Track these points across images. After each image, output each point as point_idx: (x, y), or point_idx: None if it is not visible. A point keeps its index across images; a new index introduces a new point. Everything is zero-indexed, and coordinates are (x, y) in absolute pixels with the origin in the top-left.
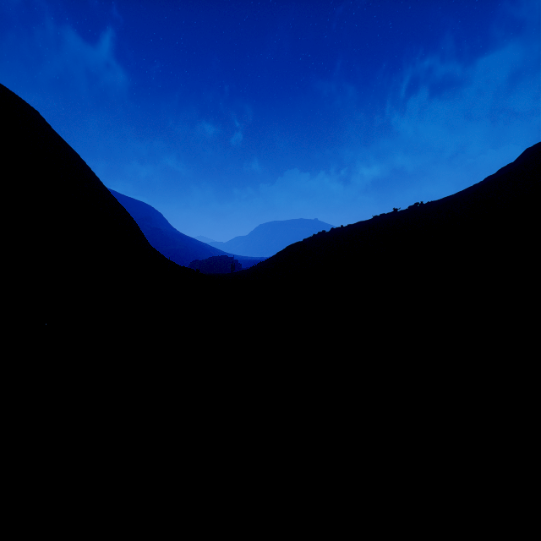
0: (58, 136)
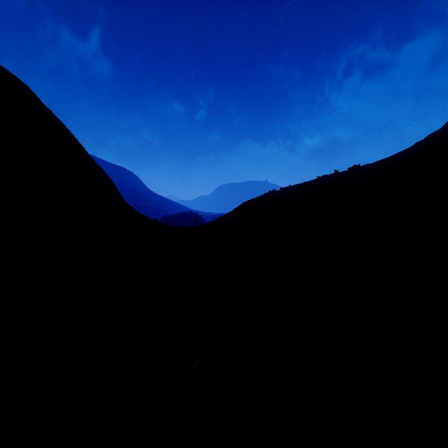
0: (46, 108)
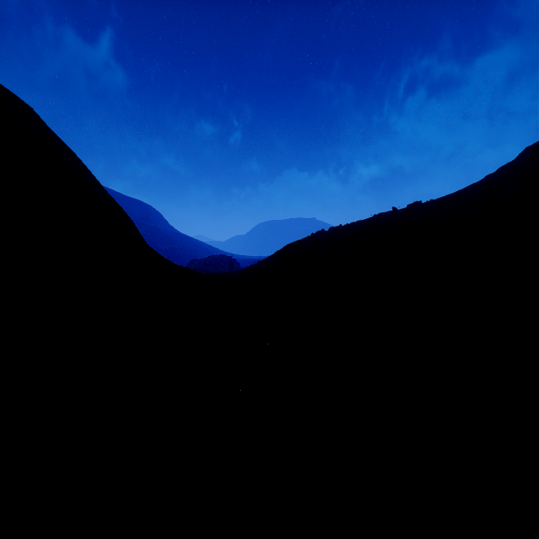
0: (53, 133)
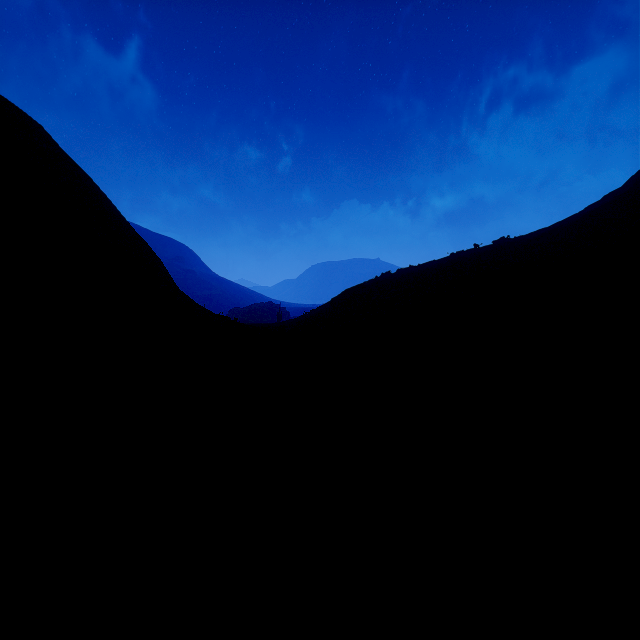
0: (67, 156)
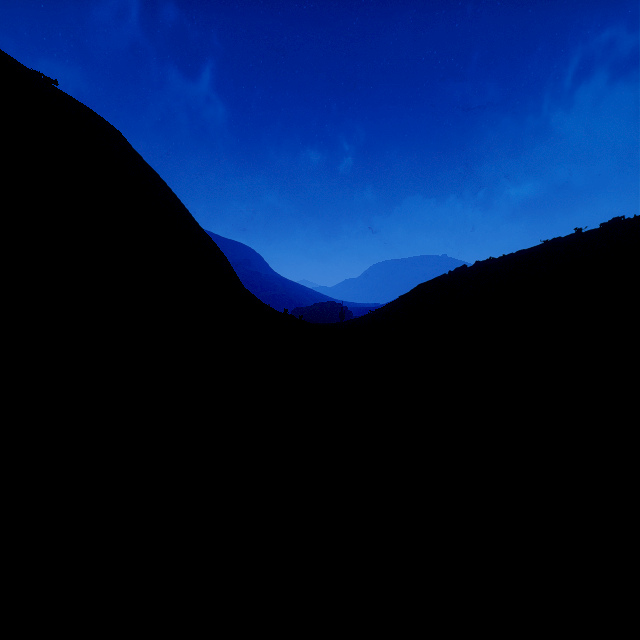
0: (142, 160)
